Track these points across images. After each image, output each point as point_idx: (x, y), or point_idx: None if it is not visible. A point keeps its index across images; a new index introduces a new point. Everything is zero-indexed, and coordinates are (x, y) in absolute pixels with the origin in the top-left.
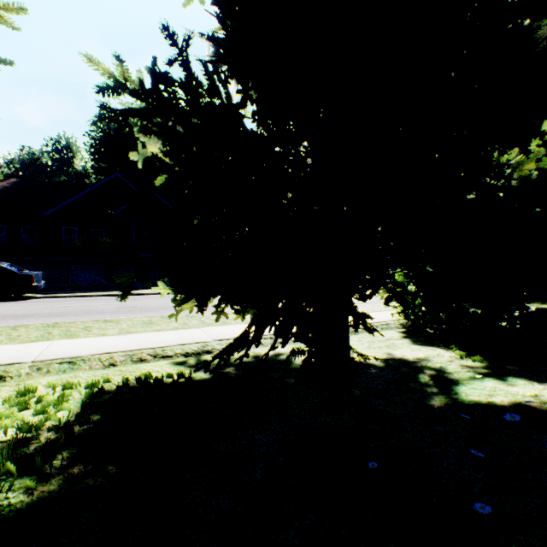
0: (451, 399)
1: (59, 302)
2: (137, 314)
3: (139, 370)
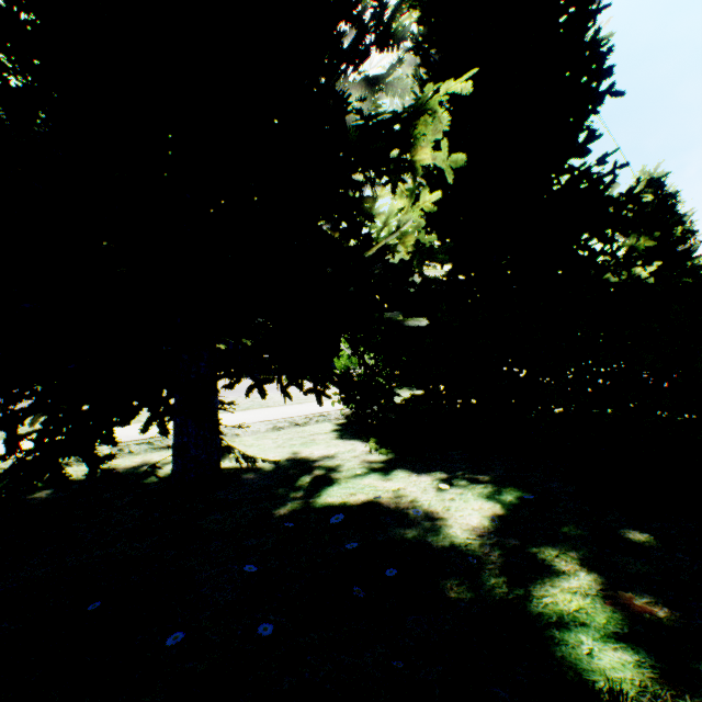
0: (305, 504)
1: None
2: None
3: None
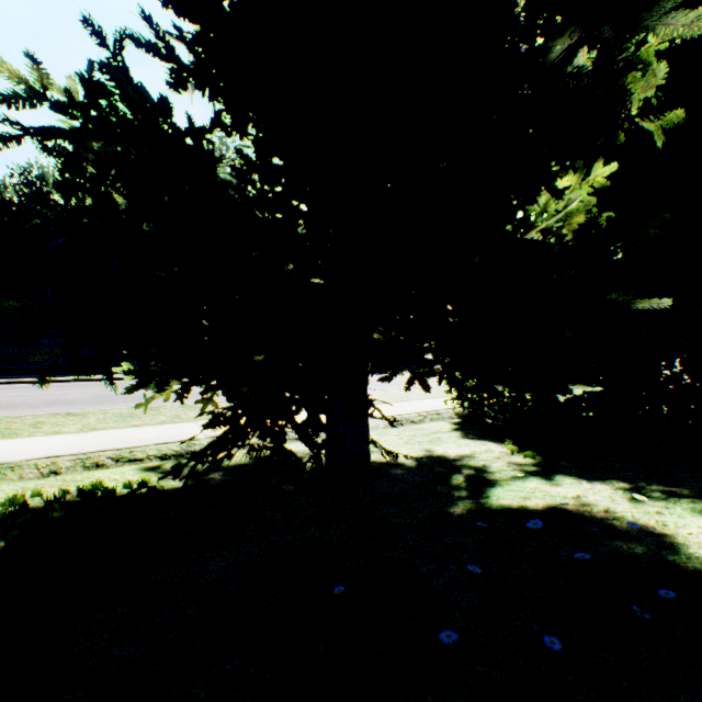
0: (478, 504)
1: (15, 389)
2: (119, 404)
3: (90, 479)
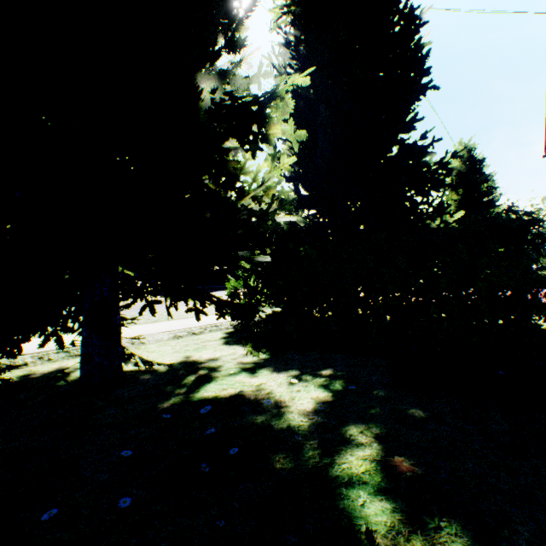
0: (185, 398)
1: None
2: None
3: None
